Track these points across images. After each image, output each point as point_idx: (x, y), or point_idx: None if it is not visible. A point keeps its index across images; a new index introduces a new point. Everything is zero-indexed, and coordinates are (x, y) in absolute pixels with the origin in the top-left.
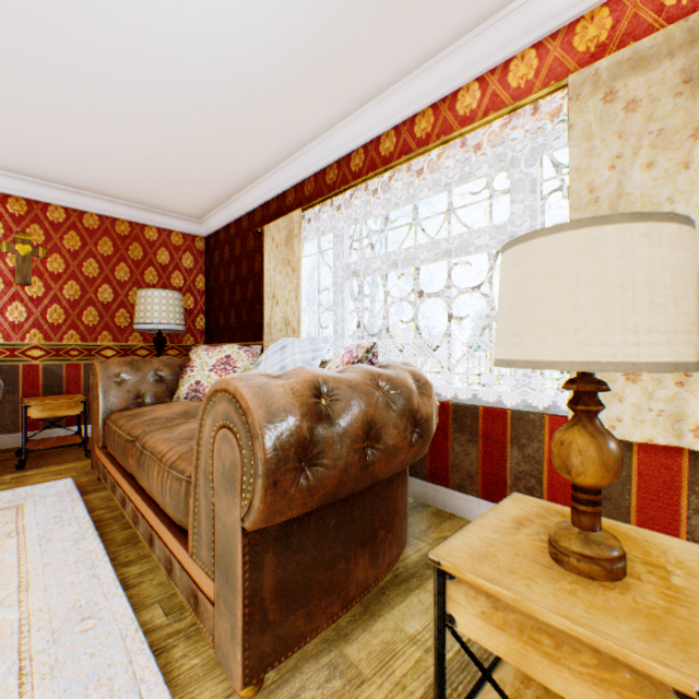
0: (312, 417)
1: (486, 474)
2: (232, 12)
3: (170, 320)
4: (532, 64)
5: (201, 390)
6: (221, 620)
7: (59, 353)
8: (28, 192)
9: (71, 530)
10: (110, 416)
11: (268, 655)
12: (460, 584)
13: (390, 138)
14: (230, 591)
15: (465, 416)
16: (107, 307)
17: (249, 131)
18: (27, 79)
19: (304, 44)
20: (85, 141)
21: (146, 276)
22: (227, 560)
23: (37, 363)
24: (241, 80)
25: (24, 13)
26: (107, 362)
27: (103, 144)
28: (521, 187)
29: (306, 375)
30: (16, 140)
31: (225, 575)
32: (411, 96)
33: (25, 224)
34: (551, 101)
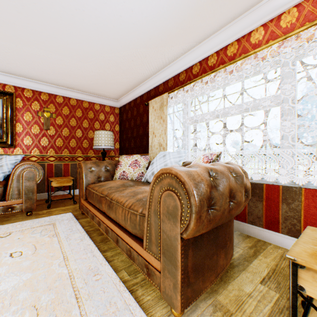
0: (209, 186)
1: (267, 217)
2: (147, 3)
3: (109, 144)
4: (294, 15)
5: (125, 175)
6: (165, 280)
7: (60, 159)
8: (49, 90)
9: (77, 235)
10: (89, 186)
11: (189, 298)
12: (308, 271)
13: (213, 57)
14: (173, 266)
15: (255, 188)
16: (79, 139)
17: (145, 58)
18: (55, 40)
19: (178, 15)
20: (74, 67)
21: (95, 125)
22: (170, 252)
23: (52, 163)
24: (146, 34)
25: (59, 11)
26: (86, 162)
27: (81, 68)
28: (287, 76)
29: (201, 166)
30: (47, 68)
31: (169, 259)
32: (225, 36)
33: (48, 104)
34: (305, 32)
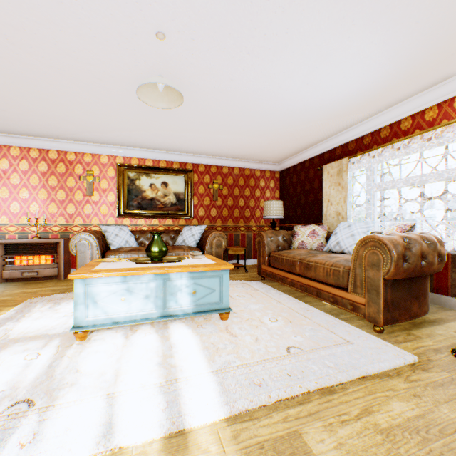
0: (403, 248)
1: None
2: (338, 93)
3: (279, 214)
4: None
5: (304, 245)
6: (369, 308)
7: (226, 229)
8: (217, 163)
9: (273, 291)
10: (273, 253)
11: (388, 320)
12: None
13: (407, 121)
14: (375, 298)
15: None
16: (241, 208)
17: (324, 126)
18: (244, 127)
19: (367, 95)
20: (249, 142)
21: (255, 193)
22: (373, 289)
23: None
24: (330, 111)
25: (258, 111)
26: (265, 232)
27: (255, 142)
28: None
29: (396, 235)
30: (224, 146)
31: (372, 294)
32: (422, 101)
33: (215, 176)
34: None
